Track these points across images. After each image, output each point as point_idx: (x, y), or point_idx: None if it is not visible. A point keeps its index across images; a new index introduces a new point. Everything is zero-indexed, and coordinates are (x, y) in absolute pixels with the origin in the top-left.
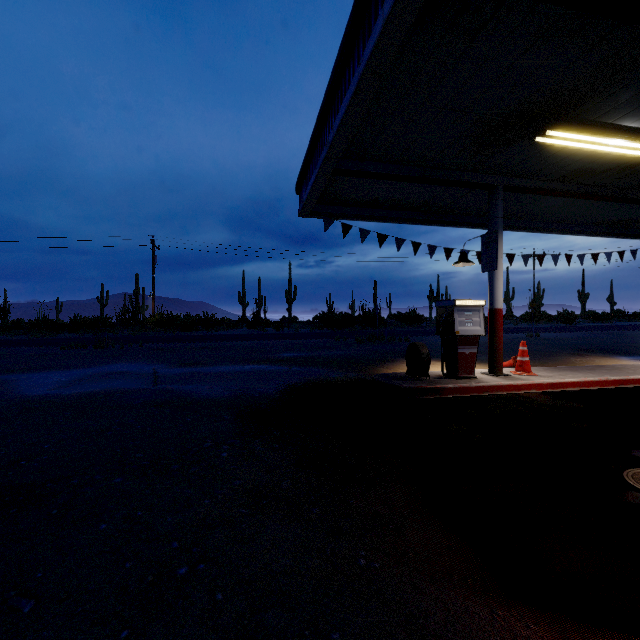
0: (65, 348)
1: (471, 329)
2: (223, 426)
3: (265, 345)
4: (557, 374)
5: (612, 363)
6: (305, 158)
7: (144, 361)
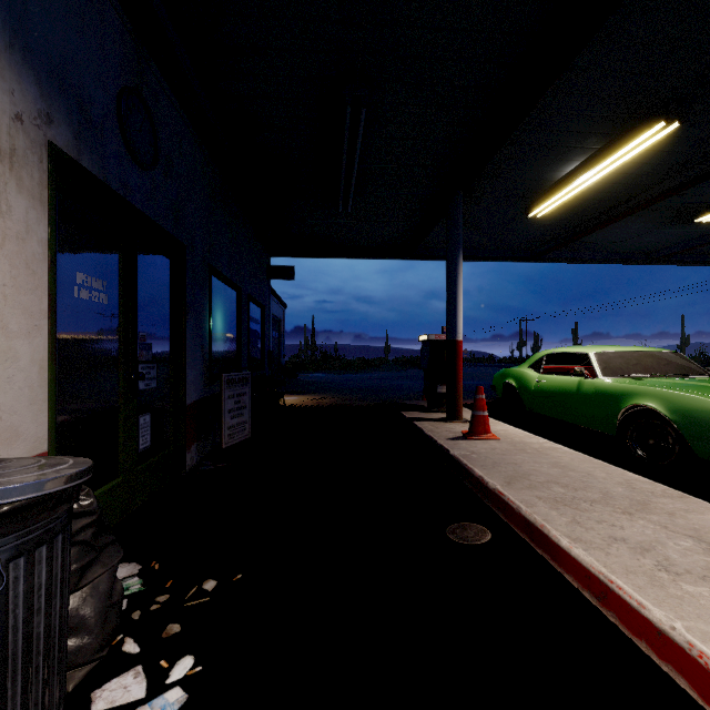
0: None
1: None
2: None
3: None
4: None
5: None
6: None
7: None
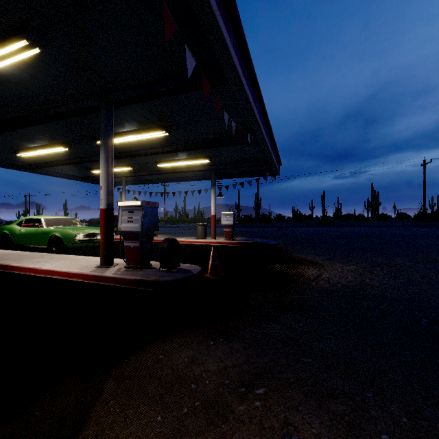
0: None
1: None
2: None
3: None
4: None
5: None
6: None
7: None
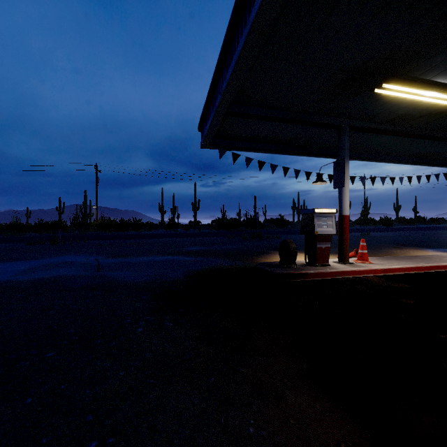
0: (28, 244)
1: (326, 230)
2: (141, 305)
3: (177, 241)
4: (387, 262)
5: (422, 254)
6: (205, 104)
7: (86, 254)
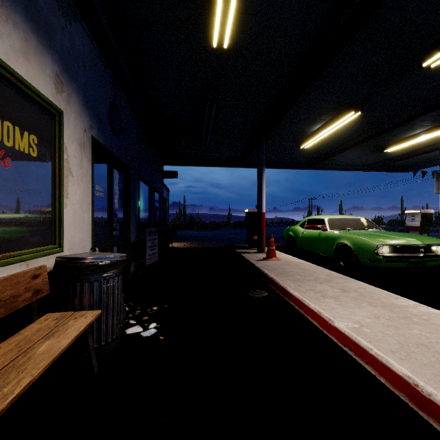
0: None
1: (413, 223)
2: None
3: None
4: None
5: None
6: None
7: None
